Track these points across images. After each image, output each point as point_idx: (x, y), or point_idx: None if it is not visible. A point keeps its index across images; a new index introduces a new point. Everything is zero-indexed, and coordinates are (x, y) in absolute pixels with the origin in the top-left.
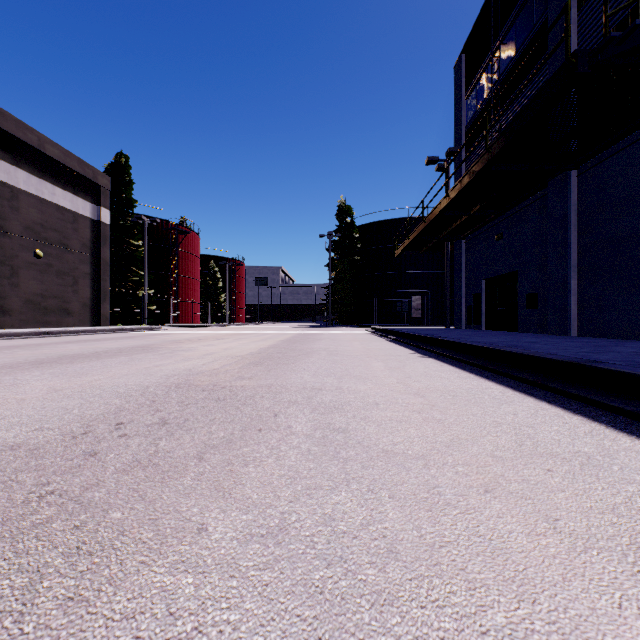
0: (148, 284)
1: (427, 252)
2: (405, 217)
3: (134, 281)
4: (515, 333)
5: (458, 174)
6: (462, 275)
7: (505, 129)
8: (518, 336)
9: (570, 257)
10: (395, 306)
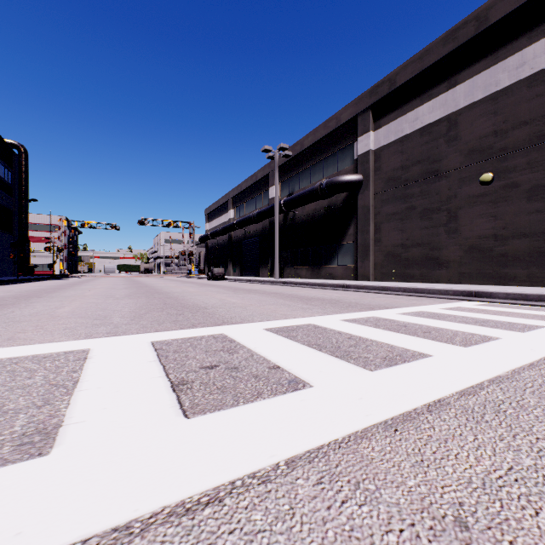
0: None
1: None
2: None
3: None
4: None
5: None
6: None
7: None
8: None
9: None
10: None
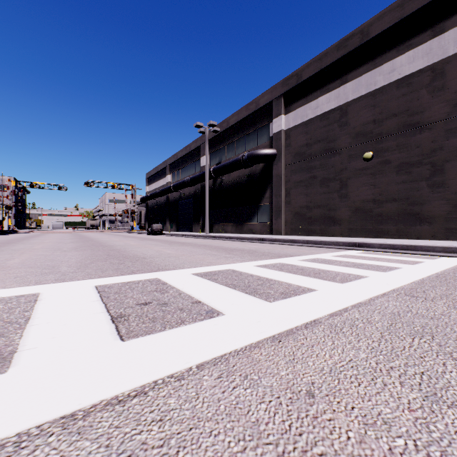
0: None
1: None
2: None
3: None
4: None
5: None
6: None
7: None
8: None
9: None
10: None
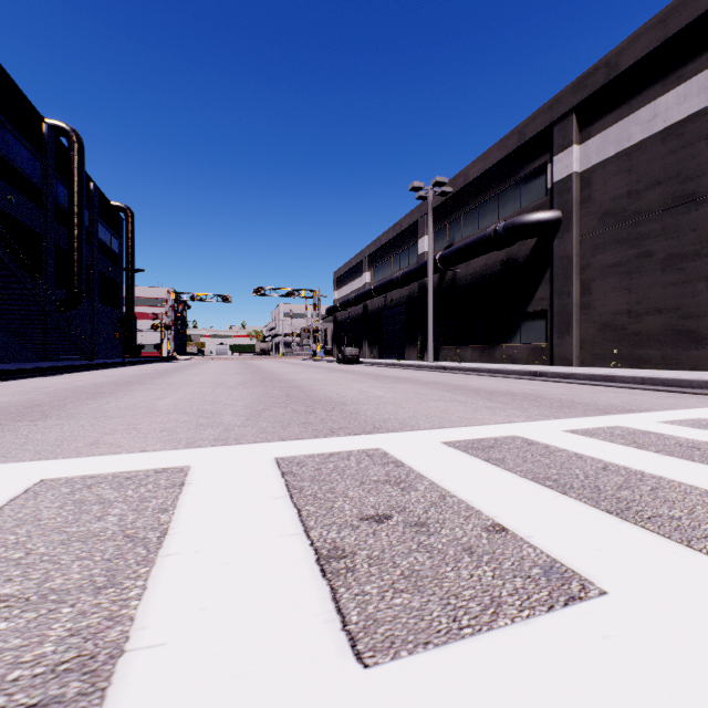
0: None
1: None
2: None
3: None
4: None
5: None
6: None
7: None
8: None
9: None
10: None
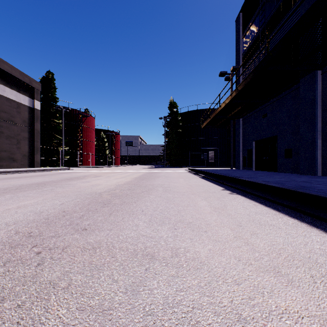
0: (65, 144)
1: (219, 126)
2: (205, 108)
3: (56, 142)
4: (277, 173)
5: (238, 81)
6: (240, 139)
7: (284, 36)
8: (285, 175)
9: (317, 125)
10: (200, 156)
